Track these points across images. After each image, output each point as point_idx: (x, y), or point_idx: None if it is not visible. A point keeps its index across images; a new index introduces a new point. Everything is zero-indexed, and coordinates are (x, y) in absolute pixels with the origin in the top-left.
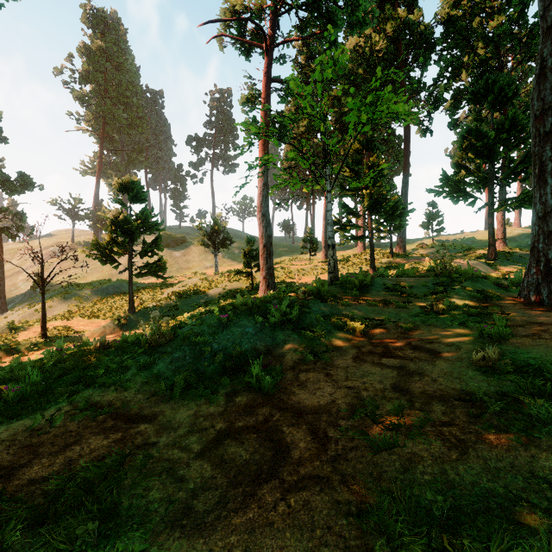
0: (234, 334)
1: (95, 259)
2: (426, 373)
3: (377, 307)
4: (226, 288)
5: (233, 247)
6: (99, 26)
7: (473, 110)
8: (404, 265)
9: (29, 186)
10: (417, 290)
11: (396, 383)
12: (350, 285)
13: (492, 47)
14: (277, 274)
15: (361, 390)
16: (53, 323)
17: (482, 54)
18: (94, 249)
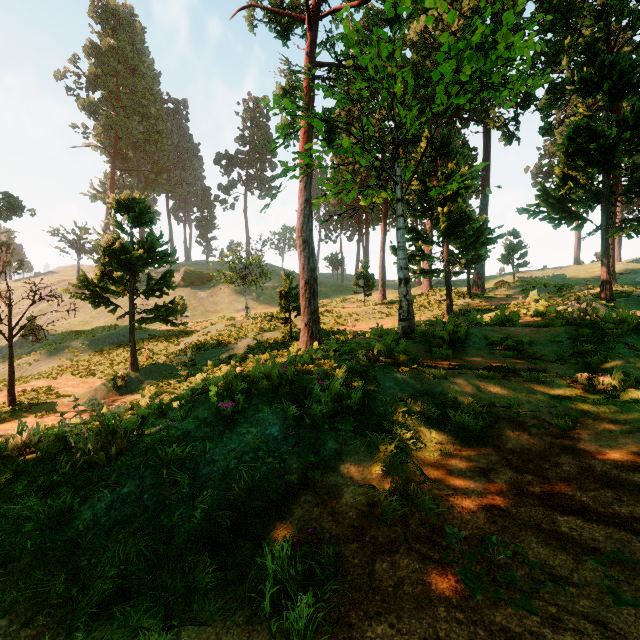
0: (243, 440)
1: (84, 300)
2: None
3: (491, 379)
4: (257, 338)
5: (270, 285)
6: (110, 21)
7: (581, 105)
8: (504, 308)
9: (17, 210)
10: (541, 347)
11: None
12: (435, 340)
13: (603, 24)
14: (323, 320)
15: None
16: (35, 383)
17: (588, 35)
18: (82, 287)
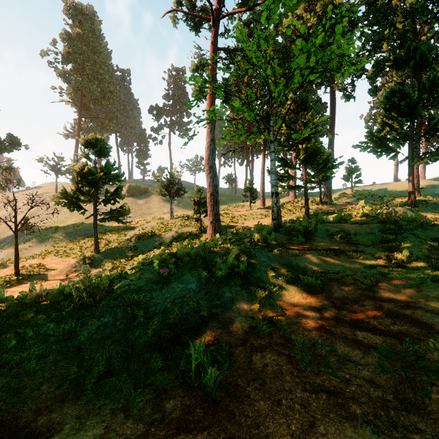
0: (174, 291)
1: (63, 206)
2: (436, 369)
3: (328, 256)
4: (178, 231)
5: (186, 196)
6: (78, 16)
7: (395, 75)
8: (341, 211)
9: (16, 146)
10: (362, 237)
11: (398, 388)
12: (295, 232)
13: (410, 21)
14: (222, 219)
15: (349, 399)
16: (30, 261)
17: (401, 28)
18: (62, 198)
